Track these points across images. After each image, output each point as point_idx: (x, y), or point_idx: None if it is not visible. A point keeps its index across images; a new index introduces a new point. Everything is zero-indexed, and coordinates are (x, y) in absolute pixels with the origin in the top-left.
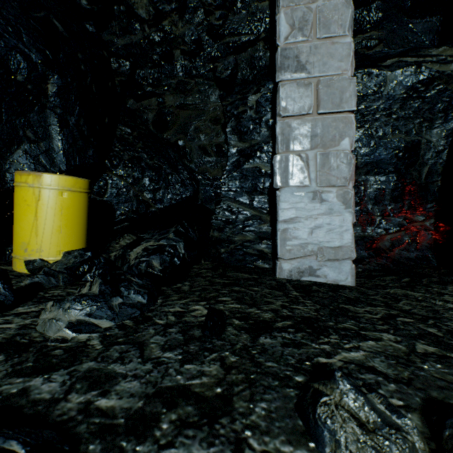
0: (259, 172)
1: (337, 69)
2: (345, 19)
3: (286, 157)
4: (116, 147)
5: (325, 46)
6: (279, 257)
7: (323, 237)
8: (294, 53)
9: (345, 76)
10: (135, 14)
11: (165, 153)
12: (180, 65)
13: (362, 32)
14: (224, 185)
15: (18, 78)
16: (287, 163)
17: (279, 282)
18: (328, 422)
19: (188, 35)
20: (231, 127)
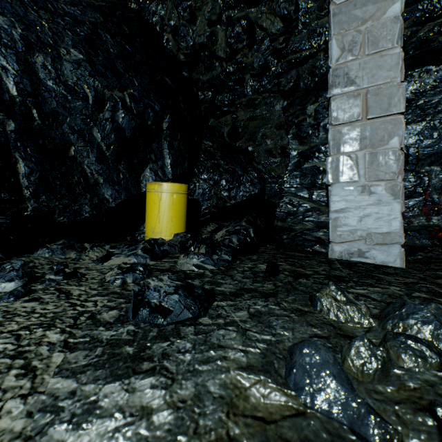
0: (317, 170)
1: (385, 78)
2: (393, 33)
3: (336, 158)
4: (201, 158)
5: (373, 60)
6: (331, 241)
7: (371, 224)
8: (344, 71)
9: (393, 83)
10: (216, 56)
11: (238, 159)
12: (250, 86)
13: (432, 19)
14: (286, 183)
15: (148, 123)
16: (338, 164)
17: (328, 259)
18: (319, 298)
19: (256, 62)
20: (292, 134)
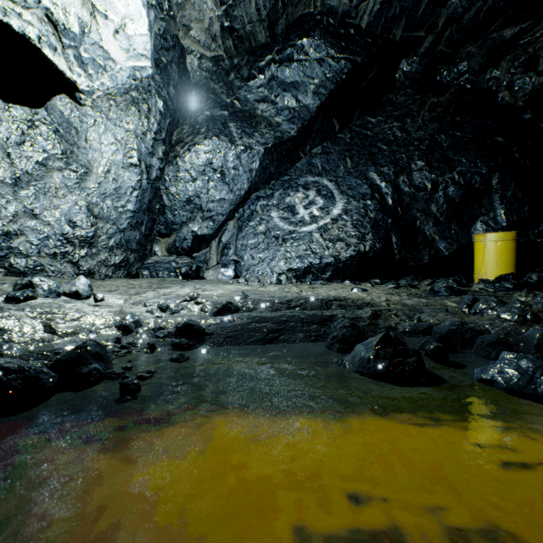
0: None
1: None
2: None
3: None
4: None
5: None
6: None
7: None
8: None
9: None
10: None
11: None
12: None
13: None
14: None
15: (475, 187)
16: None
17: None
18: (512, 295)
19: None
20: None
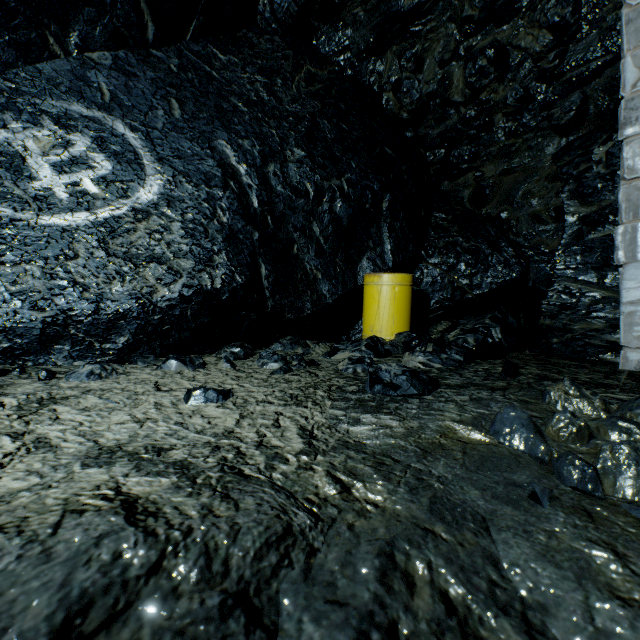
0: (612, 241)
1: None
2: None
3: (632, 227)
4: (431, 236)
5: None
6: (622, 345)
7: None
8: None
9: None
10: (450, 103)
11: (484, 232)
12: (502, 129)
13: None
14: (557, 263)
15: (366, 207)
16: (634, 234)
17: (614, 370)
18: (548, 391)
19: (510, 97)
20: (569, 191)
